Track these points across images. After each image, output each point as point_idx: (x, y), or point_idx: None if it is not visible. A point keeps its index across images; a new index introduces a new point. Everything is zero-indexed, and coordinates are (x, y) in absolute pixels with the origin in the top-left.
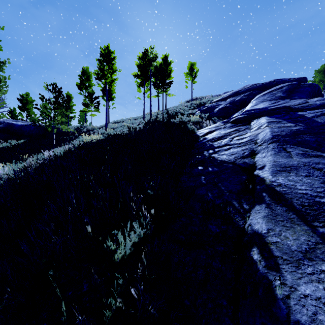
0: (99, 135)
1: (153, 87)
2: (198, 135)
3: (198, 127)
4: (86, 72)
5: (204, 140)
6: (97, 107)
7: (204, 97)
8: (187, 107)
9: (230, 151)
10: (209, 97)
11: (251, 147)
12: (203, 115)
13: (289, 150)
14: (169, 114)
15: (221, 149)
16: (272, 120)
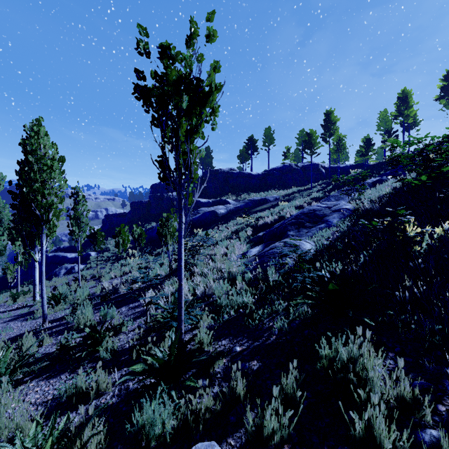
0: None
1: None
2: None
3: None
4: (384, 113)
5: None
6: None
7: None
8: None
9: None
10: None
11: None
12: None
13: None
14: None
15: None
16: None
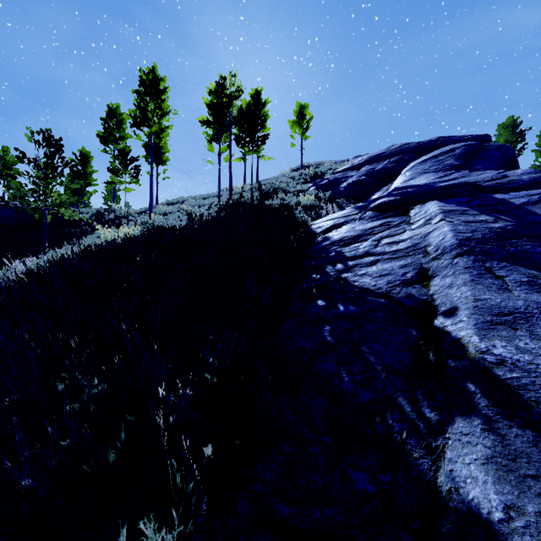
0: (136, 227)
1: (235, 144)
2: (314, 231)
3: (314, 215)
4: (115, 113)
5: (325, 243)
6: (136, 177)
7: (322, 163)
8: (294, 180)
9: (378, 268)
10: (330, 164)
11: (418, 260)
12: (321, 193)
13: (500, 273)
14: (262, 190)
15: (359, 263)
16: (450, 207)
